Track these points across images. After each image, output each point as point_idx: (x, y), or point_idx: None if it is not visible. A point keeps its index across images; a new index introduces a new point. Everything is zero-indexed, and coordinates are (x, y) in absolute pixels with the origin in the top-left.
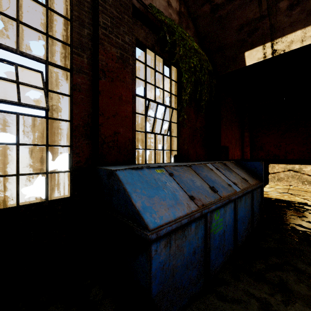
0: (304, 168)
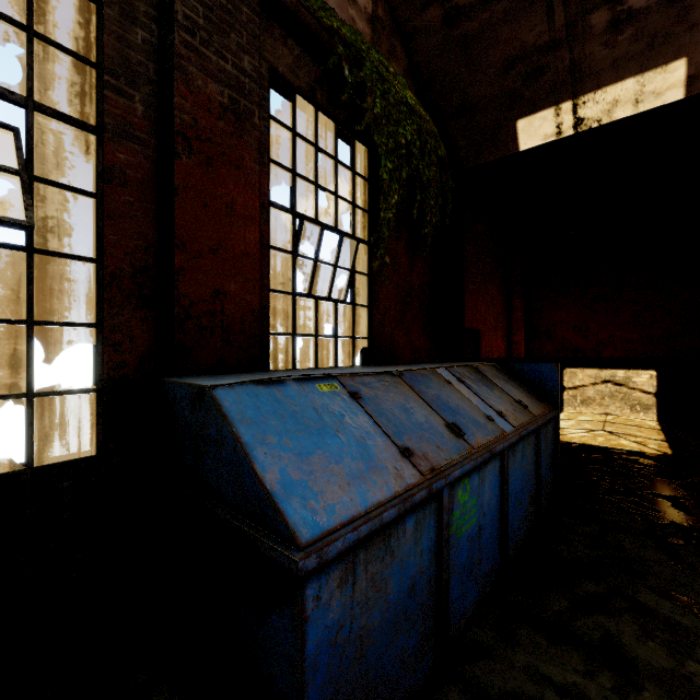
0: (635, 378)
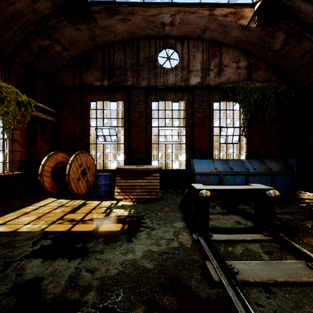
0: None
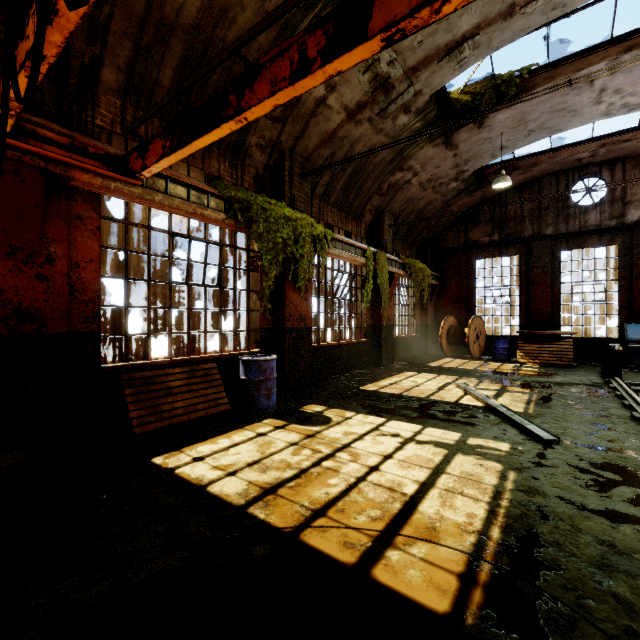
0: None
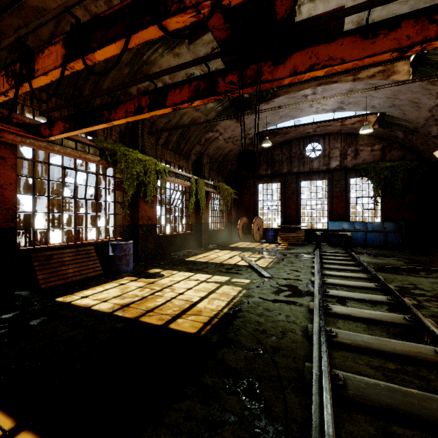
0: None
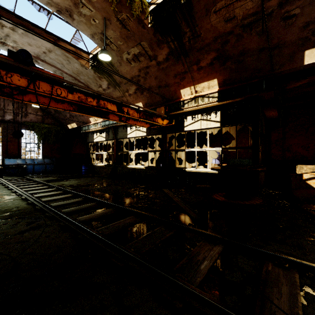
0: None
